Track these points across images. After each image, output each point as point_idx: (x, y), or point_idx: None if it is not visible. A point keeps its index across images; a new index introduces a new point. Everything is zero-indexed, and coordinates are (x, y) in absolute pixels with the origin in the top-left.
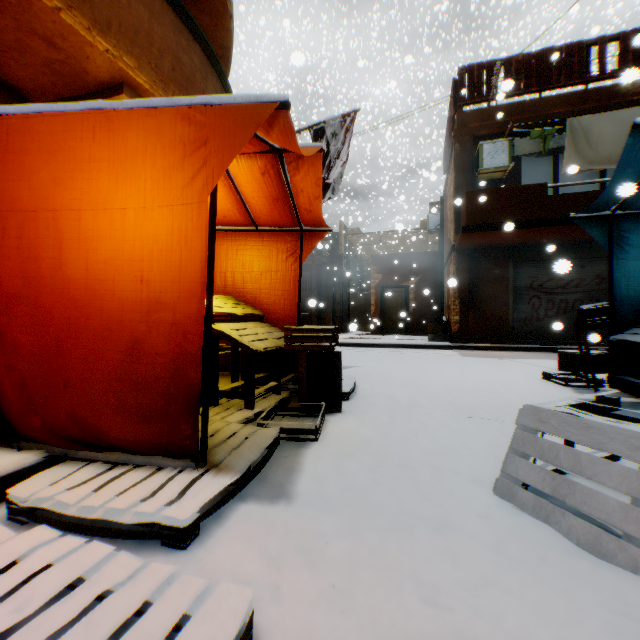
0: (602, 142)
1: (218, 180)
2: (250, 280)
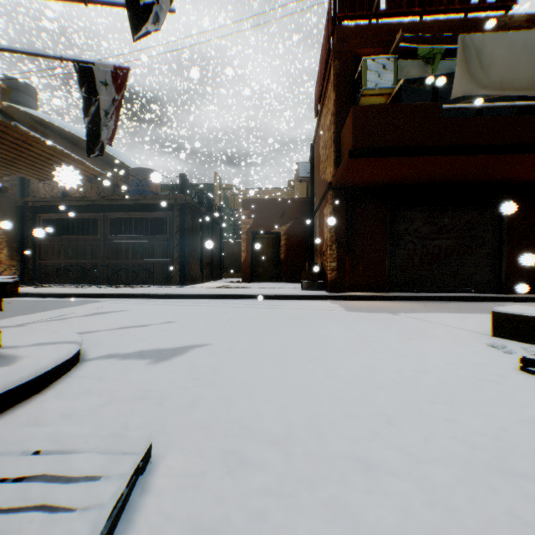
0: (494, 66)
1: None
2: None
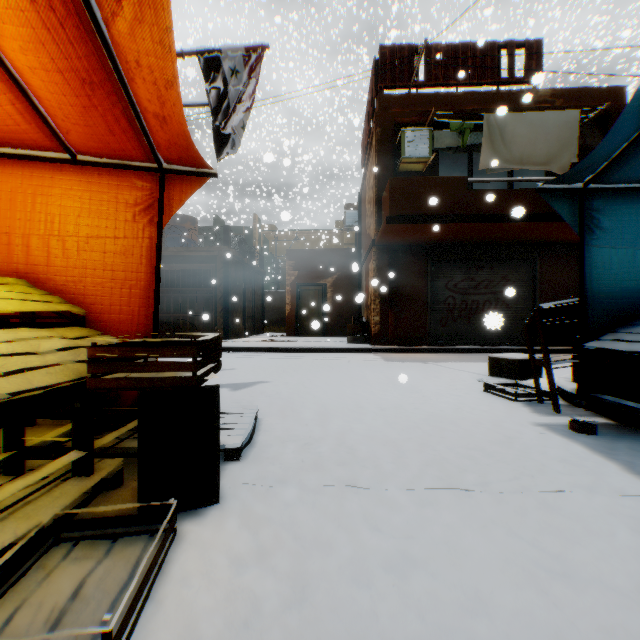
0: (516, 142)
1: None
2: (63, 251)
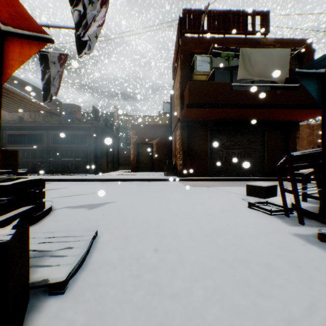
0: (257, 65)
1: None
2: None
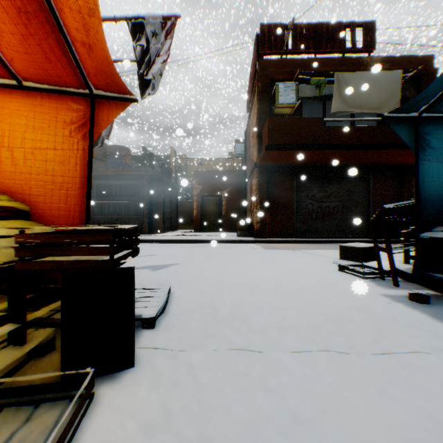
0: (357, 93)
1: None
2: (12, 159)
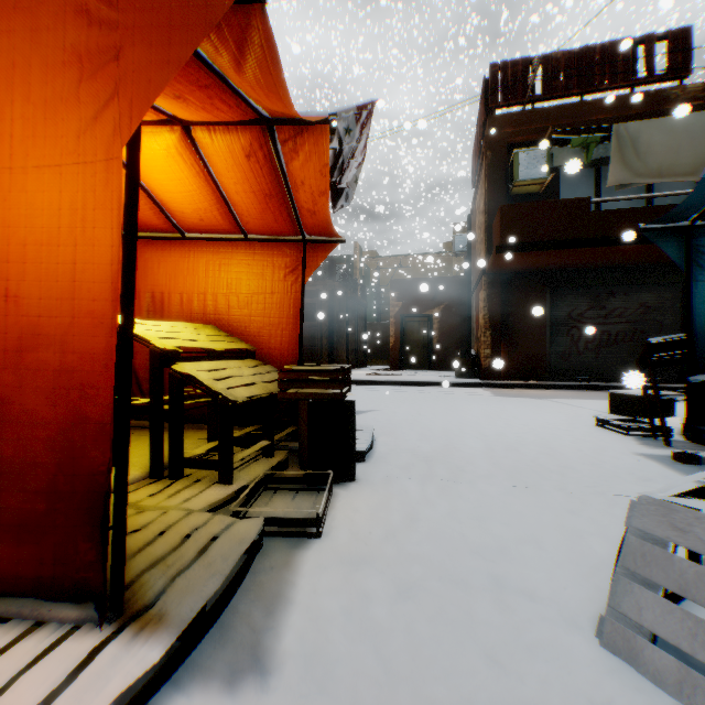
0: (652, 152)
1: (140, 122)
2: (237, 304)
